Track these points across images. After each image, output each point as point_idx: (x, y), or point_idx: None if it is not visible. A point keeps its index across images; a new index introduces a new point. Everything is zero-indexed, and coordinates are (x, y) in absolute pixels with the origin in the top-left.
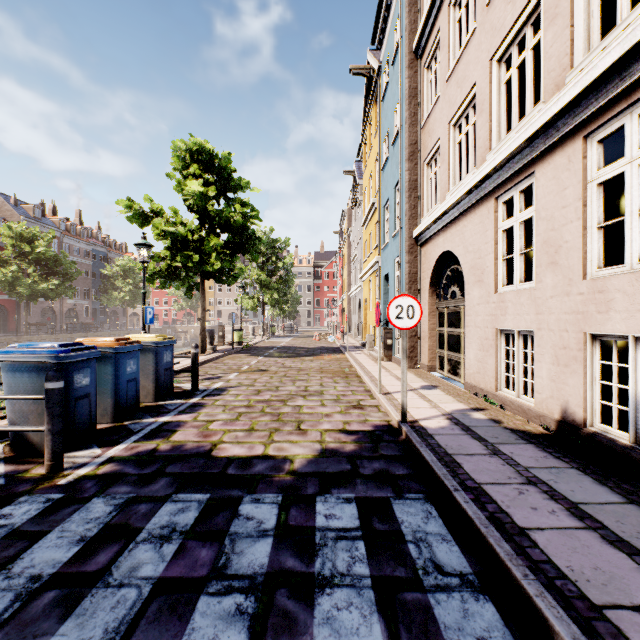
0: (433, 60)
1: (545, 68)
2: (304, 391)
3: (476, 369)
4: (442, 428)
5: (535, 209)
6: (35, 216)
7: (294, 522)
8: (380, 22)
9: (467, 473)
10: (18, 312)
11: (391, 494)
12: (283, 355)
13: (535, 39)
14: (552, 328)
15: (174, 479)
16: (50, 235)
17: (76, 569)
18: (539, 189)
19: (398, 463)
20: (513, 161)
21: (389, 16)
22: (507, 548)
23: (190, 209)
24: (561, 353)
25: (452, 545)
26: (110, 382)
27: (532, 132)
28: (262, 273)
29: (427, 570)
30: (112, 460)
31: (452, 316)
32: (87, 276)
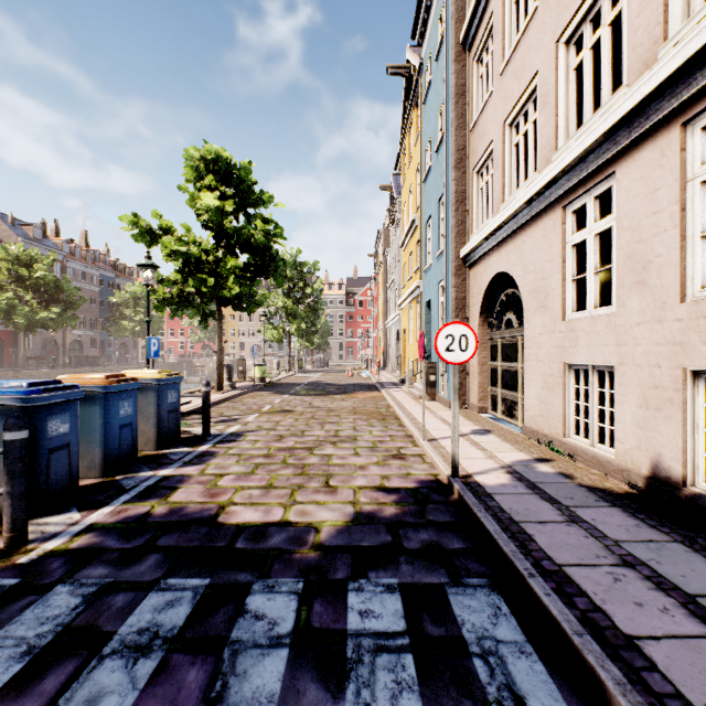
0: (484, 51)
1: (629, 44)
2: (334, 436)
3: (538, 411)
4: (503, 485)
5: (615, 217)
6: (35, 237)
7: (318, 623)
8: (422, 12)
9: (542, 549)
10: (16, 344)
11: (445, 579)
12: (311, 393)
13: (614, 11)
14: (639, 363)
15: (166, 556)
16: (51, 258)
17: (9, 703)
18: (621, 193)
19: (451, 533)
20: (587, 160)
21: (432, 5)
22: (615, 672)
23: (204, 226)
24: (651, 394)
25: (534, 661)
26: (98, 428)
27: (614, 122)
28: (288, 300)
29: (504, 705)
30: (92, 529)
31: (507, 348)
32: (94, 304)
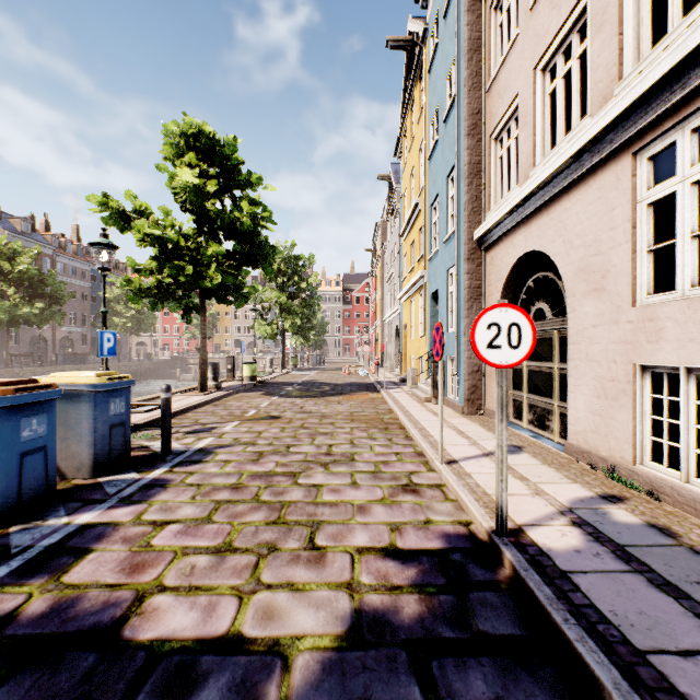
0: None
1: None
2: (326, 455)
3: (590, 426)
4: (577, 552)
5: None
6: (23, 231)
7: None
8: None
9: None
10: (2, 341)
11: None
12: (304, 394)
13: None
14: None
15: None
16: (35, 251)
17: None
18: None
19: (525, 673)
20: (683, 75)
21: None
22: None
23: (184, 208)
24: None
25: None
26: None
27: None
28: (282, 295)
29: None
30: None
31: (537, 344)
32: (85, 300)
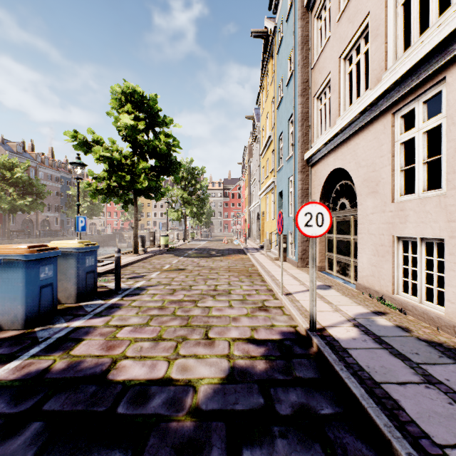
0: (323, 10)
1: None
2: (214, 290)
3: (370, 272)
4: (354, 339)
5: (446, 115)
6: (17, 151)
7: None
8: None
9: (414, 421)
10: (4, 222)
11: None
12: (199, 255)
13: None
14: None
15: (46, 426)
16: (26, 164)
17: None
18: (452, 94)
19: (318, 393)
20: (417, 71)
21: None
22: None
23: (124, 139)
24: None
25: None
26: (20, 289)
27: (449, 31)
28: (184, 193)
29: None
30: None
31: (341, 224)
32: (57, 196)
